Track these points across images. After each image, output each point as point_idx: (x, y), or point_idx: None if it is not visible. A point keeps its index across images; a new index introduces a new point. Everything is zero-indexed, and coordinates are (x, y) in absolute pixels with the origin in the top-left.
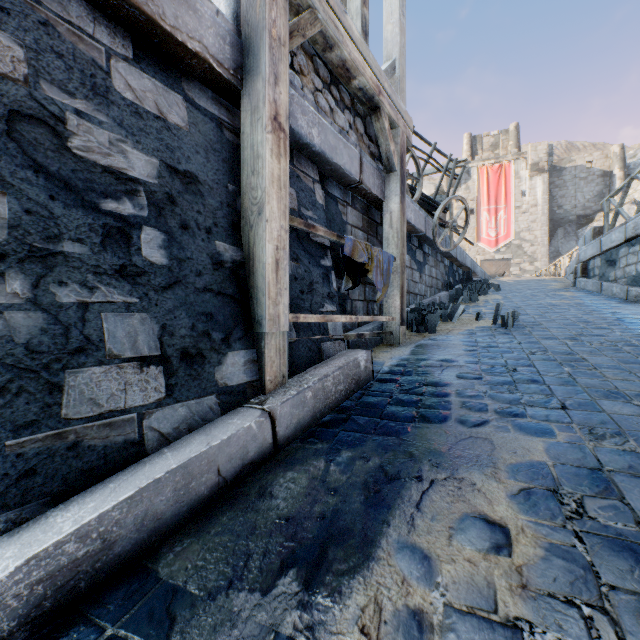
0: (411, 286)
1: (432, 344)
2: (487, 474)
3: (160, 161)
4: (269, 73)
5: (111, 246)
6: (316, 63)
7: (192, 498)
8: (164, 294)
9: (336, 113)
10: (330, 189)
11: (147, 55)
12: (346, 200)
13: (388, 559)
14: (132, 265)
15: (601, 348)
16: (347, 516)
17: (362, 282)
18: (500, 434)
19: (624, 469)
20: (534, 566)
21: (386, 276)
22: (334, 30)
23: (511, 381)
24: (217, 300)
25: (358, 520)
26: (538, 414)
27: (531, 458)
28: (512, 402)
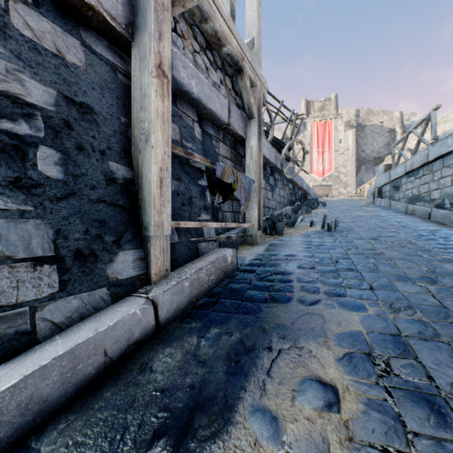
0: (266, 202)
1: (280, 243)
2: (320, 343)
3: (57, 92)
4: (154, 30)
5: (5, 160)
6: (195, 31)
7: (79, 378)
8: (59, 203)
9: (210, 71)
10: (206, 128)
11: (47, 2)
12: (218, 137)
13: (244, 422)
14: (27, 178)
15: (393, 245)
16: (212, 385)
17: (230, 198)
18: (329, 310)
19: (415, 334)
20: (357, 420)
21: (248, 194)
22: (208, 6)
23: (335, 270)
24: (109, 209)
25: (221, 388)
26: (354, 294)
27: (351, 328)
28: (336, 285)
